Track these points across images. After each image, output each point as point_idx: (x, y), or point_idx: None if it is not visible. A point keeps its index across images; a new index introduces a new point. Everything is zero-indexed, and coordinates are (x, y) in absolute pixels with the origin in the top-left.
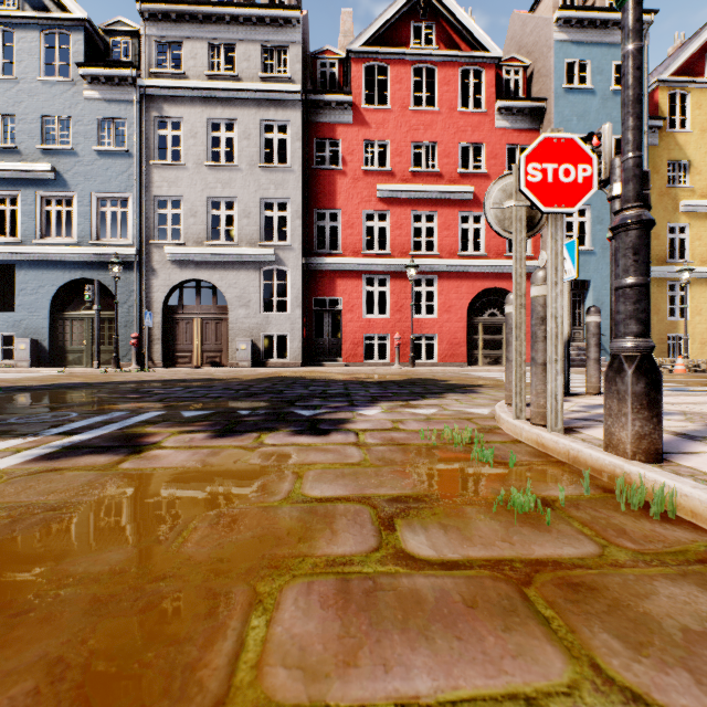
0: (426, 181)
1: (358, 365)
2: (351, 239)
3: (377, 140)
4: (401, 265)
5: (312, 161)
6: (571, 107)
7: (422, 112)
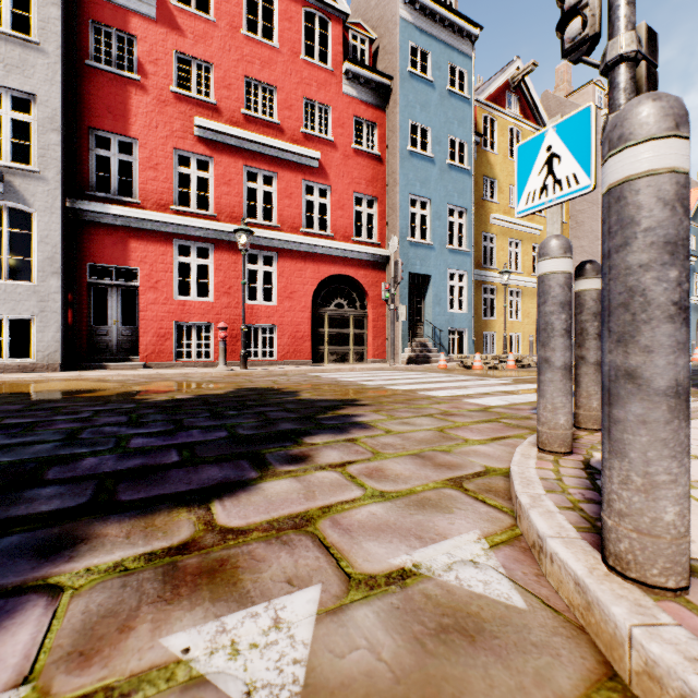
0: (264, 132)
1: (166, 365)
2: (155, 185)
3: (195, 58)
4: (230, 233)
5: (85, 53)
6: (415, 94)
7: (258, 42)
